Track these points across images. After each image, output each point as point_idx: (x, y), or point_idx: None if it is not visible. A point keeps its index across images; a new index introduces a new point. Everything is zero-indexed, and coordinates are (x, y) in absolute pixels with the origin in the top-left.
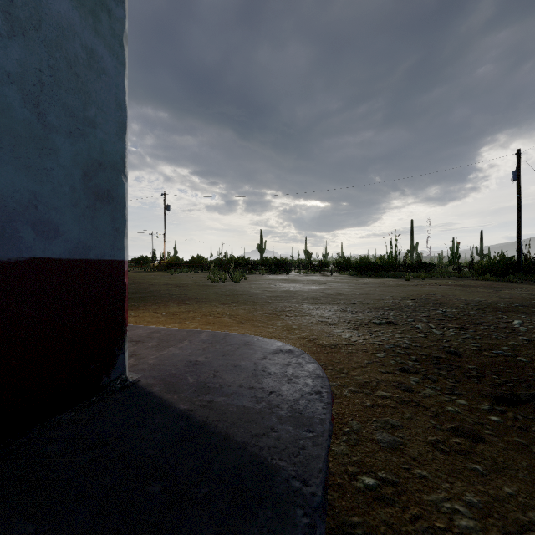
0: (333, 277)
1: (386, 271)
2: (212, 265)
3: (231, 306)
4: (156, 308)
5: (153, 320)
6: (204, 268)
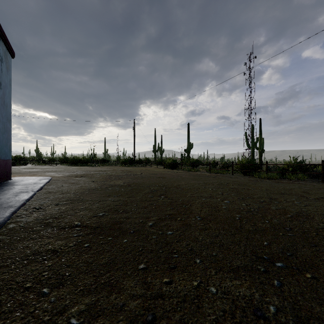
0: (57, 166)
1: (86, 163)
2: None
3: (13, 174)
4: None
5: None
6: None
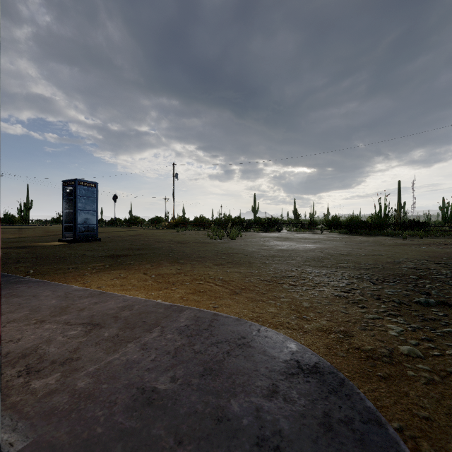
0: (324, 235)
1: (378, 229)
2: (212, 224)
3: (225, 267)
4: (148, 267)
5: (139, 284)
6: (205, 227)
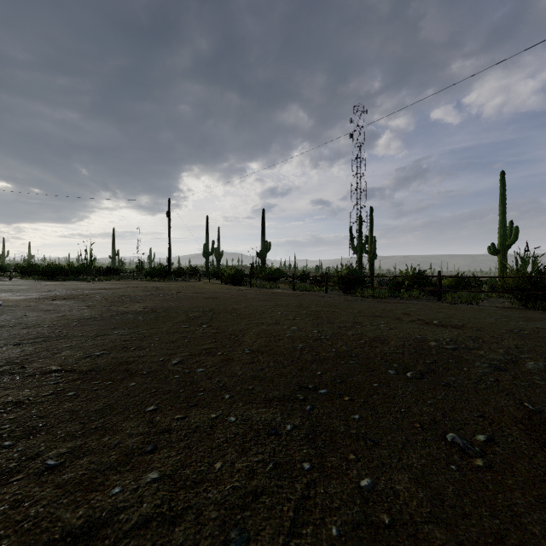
0: (12, 281)
1: (75, 275)
2: None
3: None
4: None
5: None
6: None
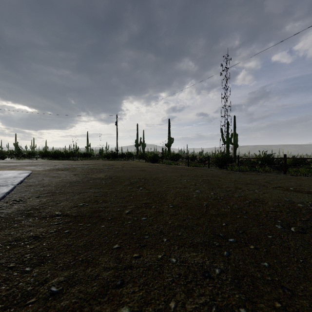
0: (37, 160)
1: (68, 157)
2: None
3: None
4: None
5: None
6: None
